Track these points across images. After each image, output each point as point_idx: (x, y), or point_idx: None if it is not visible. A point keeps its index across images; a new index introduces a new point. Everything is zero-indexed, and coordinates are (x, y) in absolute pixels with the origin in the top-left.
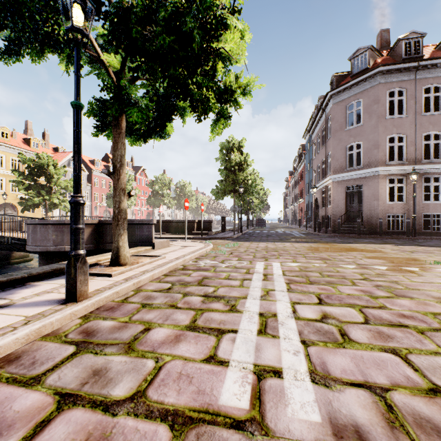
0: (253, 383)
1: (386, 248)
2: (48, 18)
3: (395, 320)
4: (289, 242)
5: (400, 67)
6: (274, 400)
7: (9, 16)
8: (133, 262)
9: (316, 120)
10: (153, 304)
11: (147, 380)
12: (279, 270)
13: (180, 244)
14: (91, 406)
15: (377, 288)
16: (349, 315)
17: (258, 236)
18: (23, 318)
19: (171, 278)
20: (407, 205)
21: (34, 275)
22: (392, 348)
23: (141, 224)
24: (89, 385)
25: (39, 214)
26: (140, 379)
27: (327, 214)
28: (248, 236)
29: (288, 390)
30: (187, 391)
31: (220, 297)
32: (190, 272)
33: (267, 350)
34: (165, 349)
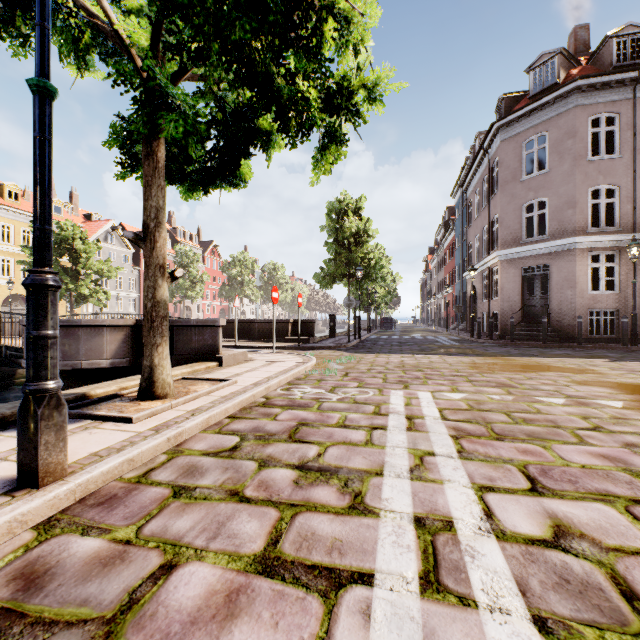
0: None
1: (599, 365)
2: None
3: None
4: (437, 354)
5: (610, 79)
6: None
7: None
8: (179, 392)
9: (474, 168)
10: (196, 490)
11: None
12: (432, 408)
13: (264, 357)
14: None
15: (632, 450)
16: (614, 528)
17: (386, 343)
18: None
19: (242, 424)
20: (621, 296)
21: None
22: None
23: (201, 326)
24: None
25: (63, 311)
26: None
27: (492, 311)
28: (370, 345)
29: None
30: None
31: (331, 470)
32: (276, 411)
33: None
34: None
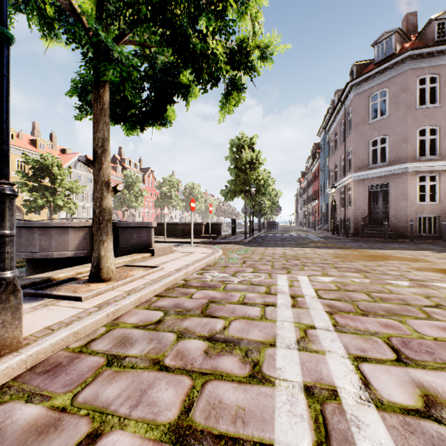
0: None
1: (428, 256)
2: None
3: None
4: (309, 247)
5: (433, 50)
6: None
7: None
8: (120, 276)
9: (334, 115)
10: (125, 359)
11: None
12: (310, 288)
13: (184, 250)
14: None
15: None
16: None
17: (272, 239)
18: None
19: (166, 302)
20: (441, 206)
21: None
22: None
23: (139, 227)
24: None
25: (45, 217)
26: None
27: (347, 216)
28: (261, 240)
29: None
30: None
31: (234, 342)
32: (192, 291)
33: None
34: None
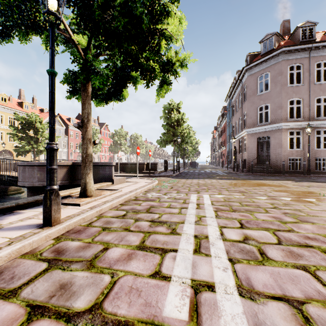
0: (191, 296)
1: (288, 183)
2: (31, 7)
3: (302, 241)
4: (215, 179)
5: (298, 48)
6: (209, 312)
7: (1, 4)
8: (97, 195)
9: (235, 88)
10: (111, 228)
11: (104, 293)
12: (208, 200)
13: (133, 180)
14: (56, 317)
15: (285, 215)
16: (265, 237)
17: (192, 174)
18: (7, 239)
19: (126, 207)
20: (303, 151)
21: (21, 205)
22: (302, 265)
23: (104, 165)
24: (55, 298)
25: (29, 158)
26: (98, 292)
27: (243, 158)
28: (184, 175)
29: (220, 303)
30: (137, 304)
31: (164, 222)
32: (140, 202)
33: (201, 267)
34: (119, 265)
